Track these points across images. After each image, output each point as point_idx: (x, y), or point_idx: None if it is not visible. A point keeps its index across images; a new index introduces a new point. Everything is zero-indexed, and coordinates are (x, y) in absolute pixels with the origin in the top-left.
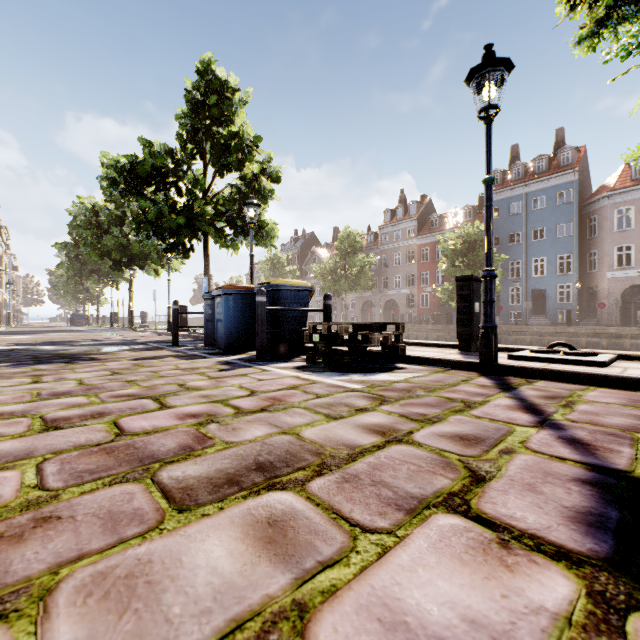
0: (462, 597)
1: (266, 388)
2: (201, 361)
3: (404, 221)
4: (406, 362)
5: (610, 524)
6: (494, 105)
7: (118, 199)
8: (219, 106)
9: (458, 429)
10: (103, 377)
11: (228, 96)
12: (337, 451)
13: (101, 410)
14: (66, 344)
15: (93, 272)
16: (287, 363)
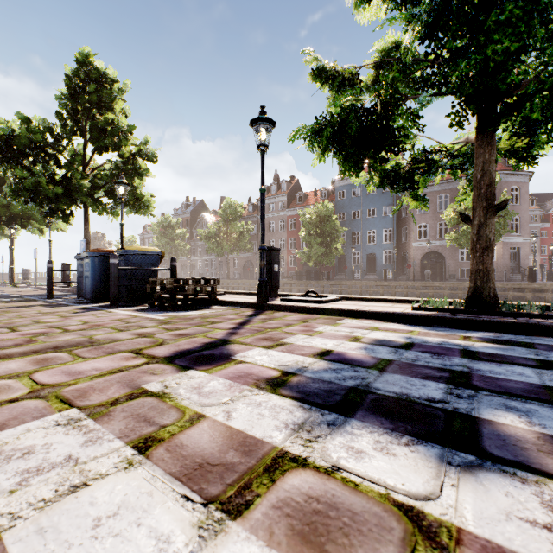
0: (99, 366)
1: (98, 320)
2: (64, 308)
3: (277, 196)
4: (221, 305)
5: (187, 351)
6: (264, 144)
7: None
8: (98, 93)
9: (185, 332)
10: None
11: (106, 86)
12: (105, 341)
13: None
14: None
15: None
16: (133, 307)
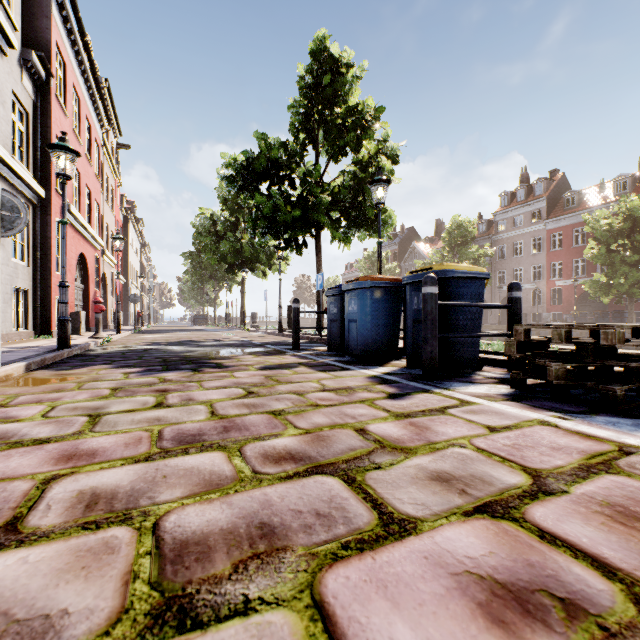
0: None
1: (543, 460)
2: (345, 375)
3: (527, 203)
4: None
5: None
6: None
7: (232, 206)
8: (332, 86)
9: None
10: (237, 400)
11: (342, 73)
12: None
13: (262, 514)
14: (191, 344)
15: (211, 277)
16: (477, 386)
